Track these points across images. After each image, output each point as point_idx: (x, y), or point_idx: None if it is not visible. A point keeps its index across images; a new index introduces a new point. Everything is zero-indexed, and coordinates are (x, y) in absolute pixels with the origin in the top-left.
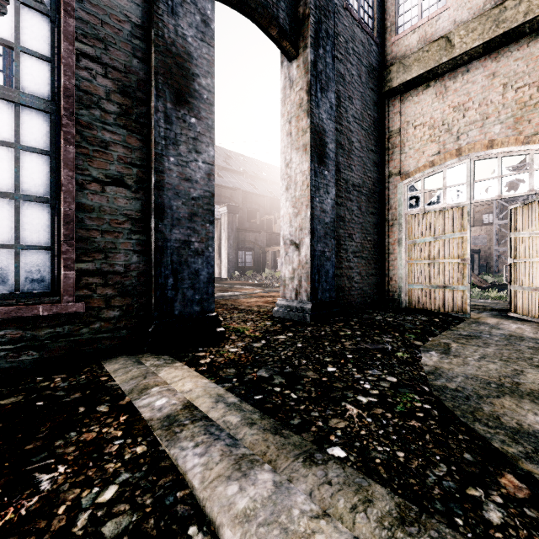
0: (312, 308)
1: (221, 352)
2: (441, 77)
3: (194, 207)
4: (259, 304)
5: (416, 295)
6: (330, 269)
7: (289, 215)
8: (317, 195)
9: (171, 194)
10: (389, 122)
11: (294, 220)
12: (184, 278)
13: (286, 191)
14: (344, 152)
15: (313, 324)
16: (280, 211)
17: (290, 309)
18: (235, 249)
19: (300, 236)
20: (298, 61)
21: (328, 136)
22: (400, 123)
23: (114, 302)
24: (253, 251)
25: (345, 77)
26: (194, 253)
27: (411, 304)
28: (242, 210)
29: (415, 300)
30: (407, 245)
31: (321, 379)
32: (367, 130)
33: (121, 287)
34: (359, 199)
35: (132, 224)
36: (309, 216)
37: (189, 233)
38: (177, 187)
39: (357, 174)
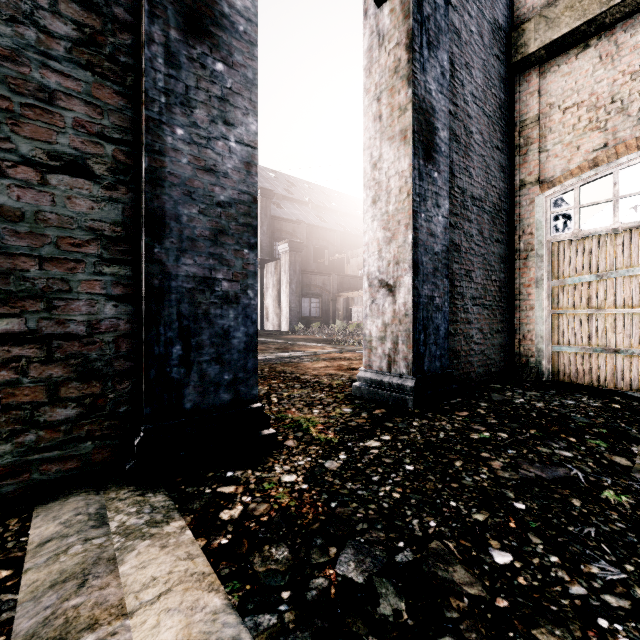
0: (416, 387)
1: (266, 485)
2: (610, 29)
3: (220, 219)
4: (331, 372)
5: (566, 362)
6: (441, 324)
7: (377, 241)
8: (422, 209)
9: (178, 193)
10: (521, 107)
11: (385, 248)
12: (202, 344)
13: (373, 205)
14: (459, 146)
15: (420, 414)
16: (353, 249)
17: (380, 386)
18: (298, 296)
19: (395, 273)
20: (392, 3)
21: (438, 119)
22: (539, 107)
23: (67, 392)
24: (321, 298)
25: (461, 33)
26: (222, 299)
27: (557, 375)
28: (306, 248)
29: (564, 369)
30: (550, 287)
31: (493, 603)
32: (491, 116)
33: (81, 363)
34: (480, 218)
35: (104, 247)
36: (411, 242)
37: (211, 265)
38: (189, 182)
39: (477, 182)
